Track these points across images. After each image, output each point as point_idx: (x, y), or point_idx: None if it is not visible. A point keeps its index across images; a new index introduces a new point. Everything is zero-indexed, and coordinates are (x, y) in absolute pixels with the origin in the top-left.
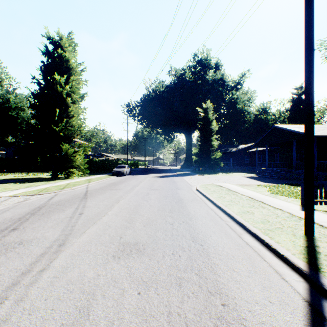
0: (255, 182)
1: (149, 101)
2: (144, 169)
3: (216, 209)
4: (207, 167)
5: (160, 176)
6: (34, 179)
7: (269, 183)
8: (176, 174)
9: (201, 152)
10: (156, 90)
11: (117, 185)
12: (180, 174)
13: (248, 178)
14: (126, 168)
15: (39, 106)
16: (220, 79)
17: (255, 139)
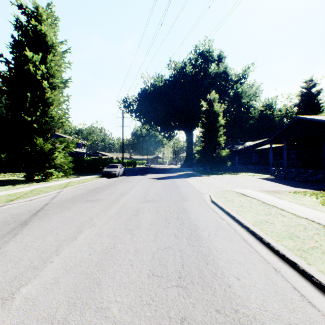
0: (283, 187)
1: (148, 95)
2: (141, 168)
3: (287, 269)
4: (211, 166)
5: (158, 177)
6: (2, 182)
7: (303, 189)
8: (177, 175)
9: (205, 150)
10: (154, 85)
11: (99, 193)
12: (182, 175)
13: (265, 180)
14: (119, 168)
15: (8, 91)
16: (223, 73)
17: (260, 137)
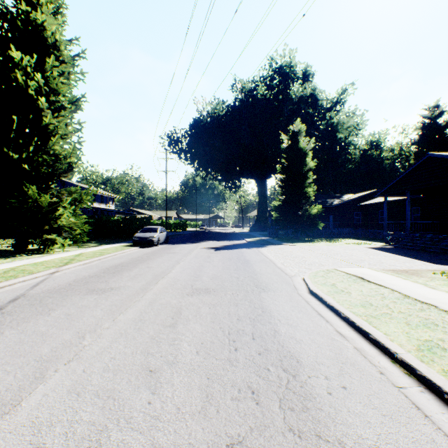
0: (416, 263)
1: (203, 128)
2: (194, 232)
3: None
4: (296, 230)
5: (218, 246)
6: None
7: None
8: (245, 243)
9: (286, 205)
10: (212, 114)
11: (119, 274)
12: (253, 242)
13: (380, 250)
14: (158, 232)
15: None
16: (310, 96)
17: (363, 187)
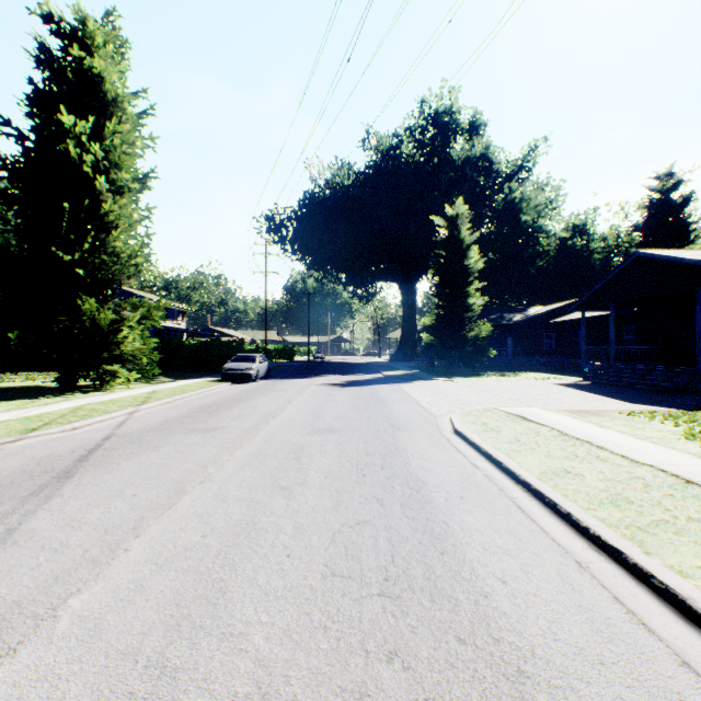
0: (607, 402)
1: (319, 207)
2: (306, 363)
3: (603, 564)
4: (456, 359)
5: (342, 381)
6: (9, 392)
7: (650, 406)
8: (382, 378)
9: (442, 323)
10: (333, 184)
11: (218, 414)
12: (393, 377)
13: (570, 387)
14: (257, 362)
15: (23, 197)
16: (481, 158)
17: (560, 295)
